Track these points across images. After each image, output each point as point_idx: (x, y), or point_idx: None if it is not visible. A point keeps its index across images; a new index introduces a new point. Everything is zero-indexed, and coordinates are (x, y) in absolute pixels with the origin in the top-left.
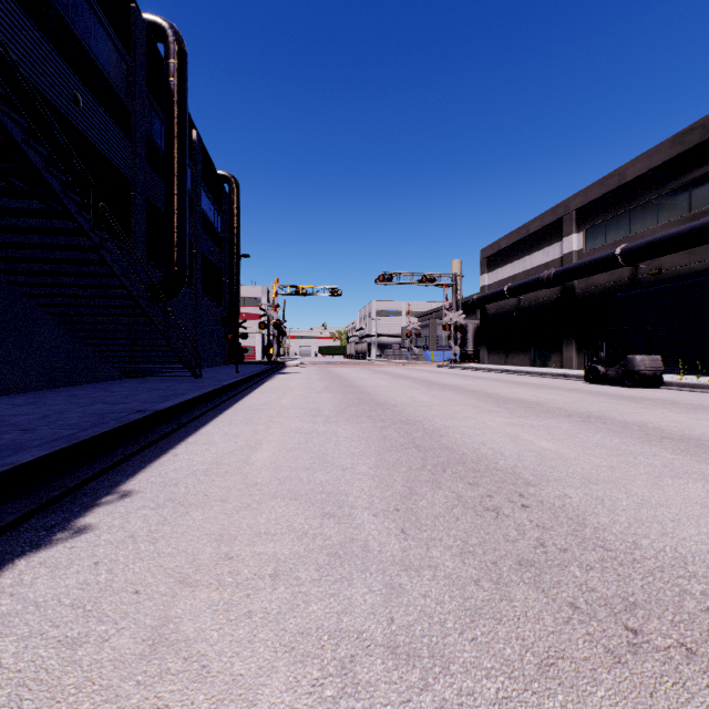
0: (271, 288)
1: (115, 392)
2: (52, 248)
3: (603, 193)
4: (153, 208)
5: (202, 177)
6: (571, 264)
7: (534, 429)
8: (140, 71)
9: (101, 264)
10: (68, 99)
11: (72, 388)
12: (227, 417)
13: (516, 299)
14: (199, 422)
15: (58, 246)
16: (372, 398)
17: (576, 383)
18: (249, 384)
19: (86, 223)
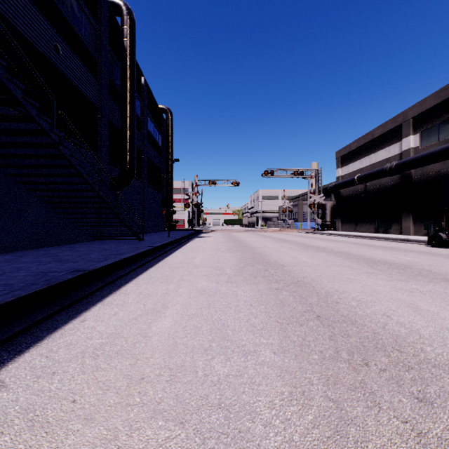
0: (194, 181)
1: (76, 252)
2: (27, 146)
3: (436, 103)
4: (114, 127)
5: (148, 109)
6: (409, 157)
7: (426, 296)
8: (103, 34)
9: (63, 158)
10: (50, 48)
11: (52, 247)
12: (149, 274)
13: (363, 185)
14: (125, 279)
15: (29, 144)
16: (263, 258)
17: (421, 247)
18: (175, 245)
19: (46, 124)
